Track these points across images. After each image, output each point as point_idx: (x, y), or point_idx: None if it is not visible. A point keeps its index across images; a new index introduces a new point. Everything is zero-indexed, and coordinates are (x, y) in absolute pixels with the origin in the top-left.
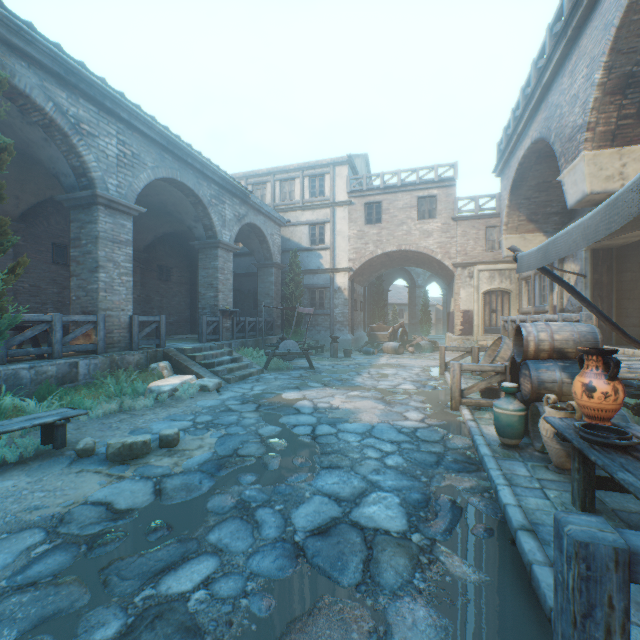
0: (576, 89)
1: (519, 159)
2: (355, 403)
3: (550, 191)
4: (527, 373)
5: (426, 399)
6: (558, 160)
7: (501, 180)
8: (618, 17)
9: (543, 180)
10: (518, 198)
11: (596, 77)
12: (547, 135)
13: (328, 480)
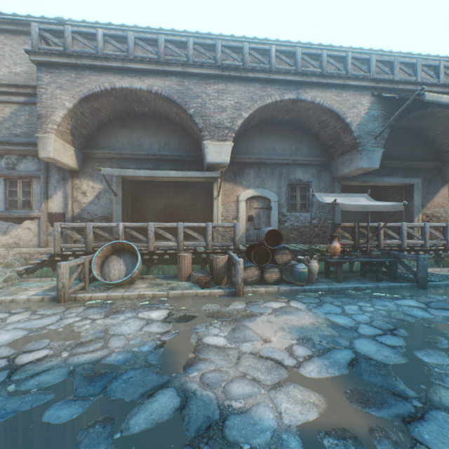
0: (225, 105)
1: (118, 86)
2: (264, 332)
3: (95, 118)
4: (288, 251)
5: (215, 303)
6: (201, 130)
7: (47, 72)
8: (261, 104)
9: (102, 109)
10: (80, 109)
11: (244, 115)
12: (184, 105)
13: (420, 313)
